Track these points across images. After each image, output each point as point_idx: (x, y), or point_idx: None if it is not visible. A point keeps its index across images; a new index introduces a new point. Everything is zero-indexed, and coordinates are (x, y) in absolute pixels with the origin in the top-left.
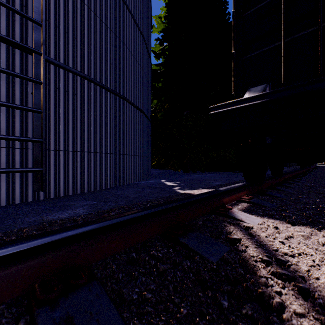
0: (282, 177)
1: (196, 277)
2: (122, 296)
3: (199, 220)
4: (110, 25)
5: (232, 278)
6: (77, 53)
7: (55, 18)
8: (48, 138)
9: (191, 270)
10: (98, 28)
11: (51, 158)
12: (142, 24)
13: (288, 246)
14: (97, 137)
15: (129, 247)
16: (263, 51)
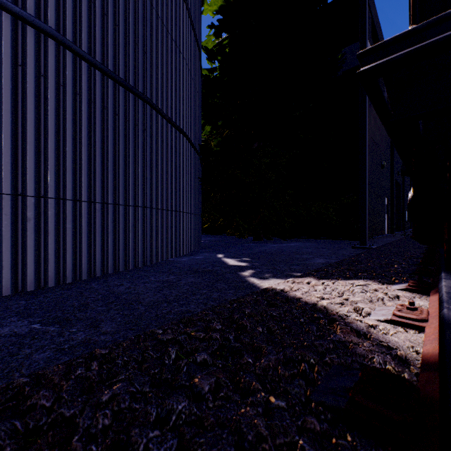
0: None
1: None
2: None
3: None
4: None
5: None
6: None
7: None
8: None
9: None
10: None
11: None
12: None
13: None
14: (82, 169)
15: None
16: None
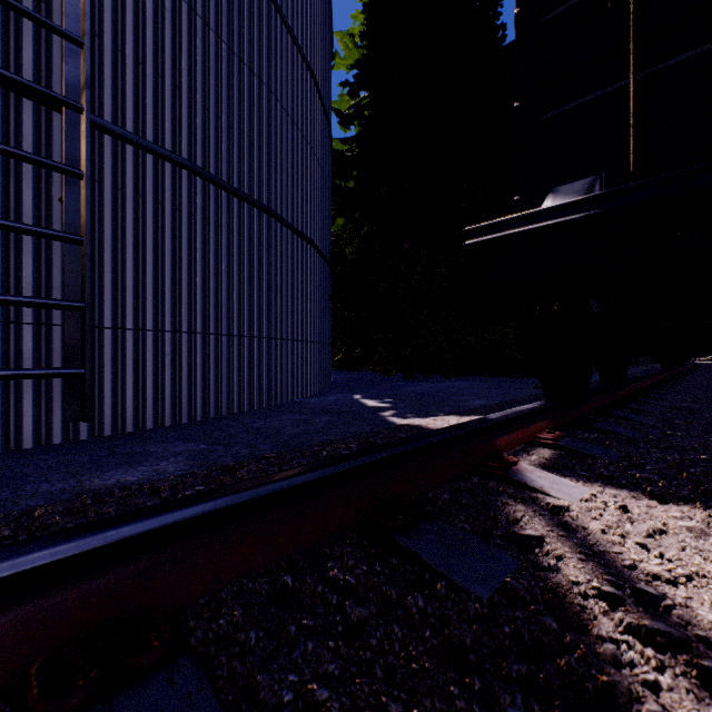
0: (624, 390)
1: (441, 640)
2: (255, 696)
3: (443, 491)
4: (239, 49)
5: (531, 642)
6: (165, 109)
7: (115, 29)
8: (98, 302)
9: (429, 622)
10: (213, 54)
11: (104, 345)
12: (312, 48)
13: (658, 557)
14: (211, 300)
15: (277, 560)
16: (586, 101)
